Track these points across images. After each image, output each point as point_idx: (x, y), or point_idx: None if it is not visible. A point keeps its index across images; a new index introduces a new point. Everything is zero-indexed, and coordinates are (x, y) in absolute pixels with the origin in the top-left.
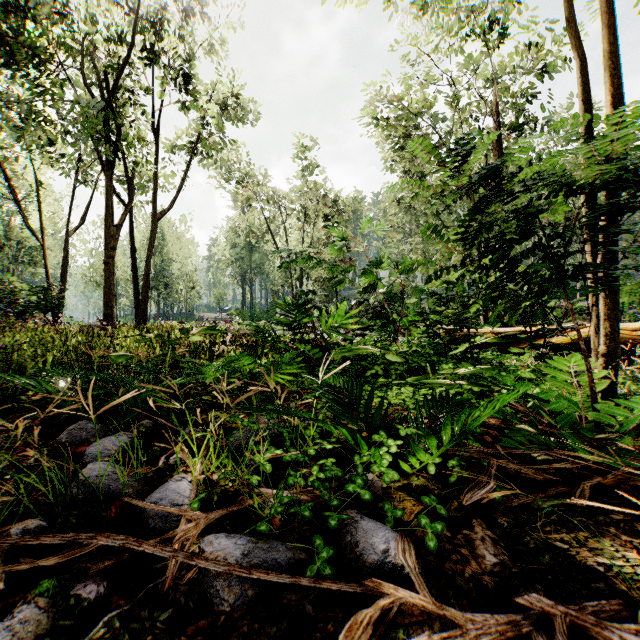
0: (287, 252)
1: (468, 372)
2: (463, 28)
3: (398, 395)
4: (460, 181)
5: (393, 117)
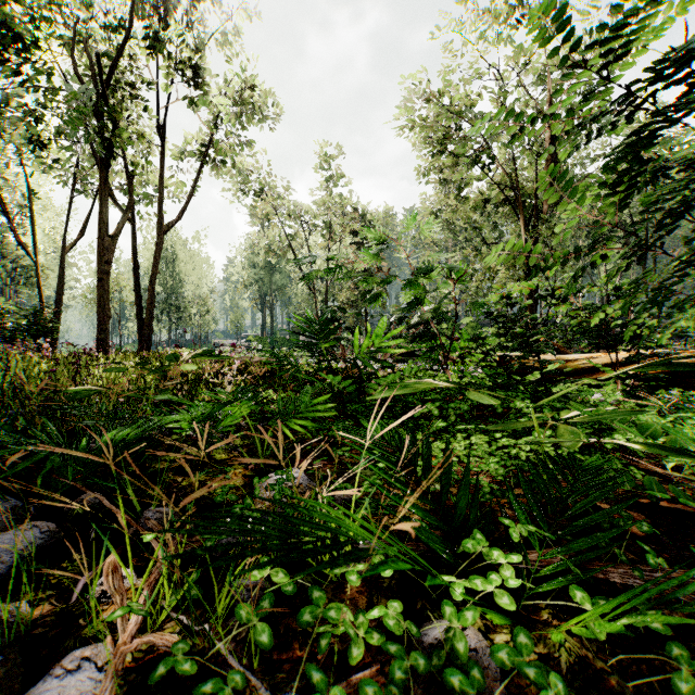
0: (310, 260)
1: (589, 418)
2: (510, 16)
3: (466, 446)
4: (584, 116)
5: (430, 119)
